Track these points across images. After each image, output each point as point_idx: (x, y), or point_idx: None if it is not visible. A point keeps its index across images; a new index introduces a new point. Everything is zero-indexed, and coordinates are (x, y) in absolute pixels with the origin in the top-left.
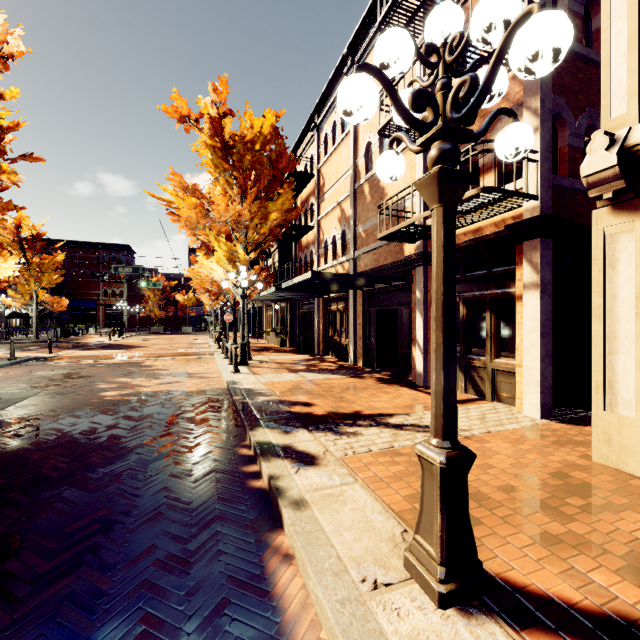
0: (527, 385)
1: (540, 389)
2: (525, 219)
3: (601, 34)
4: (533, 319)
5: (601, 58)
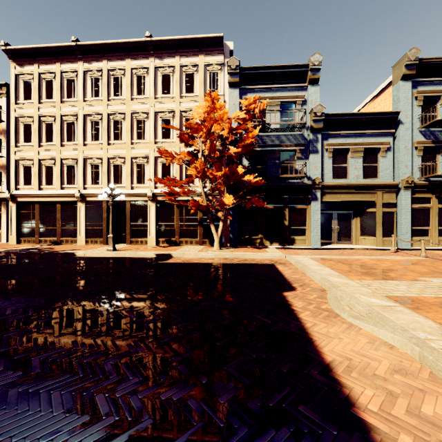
0: (4, 235)
1: (6, 236)
2: (2, 197)
3: (11, 172)
4: (5, 220)
5: (11, 176)
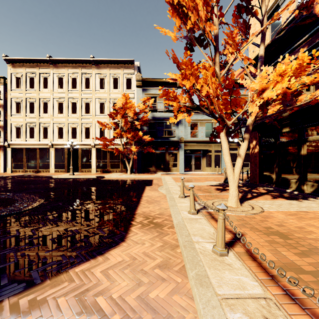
0: (1, 168)
1: (3, 168)
2: (1, 145)
3: (8, 131)
4: (2, 159)
5: (8, 133)
